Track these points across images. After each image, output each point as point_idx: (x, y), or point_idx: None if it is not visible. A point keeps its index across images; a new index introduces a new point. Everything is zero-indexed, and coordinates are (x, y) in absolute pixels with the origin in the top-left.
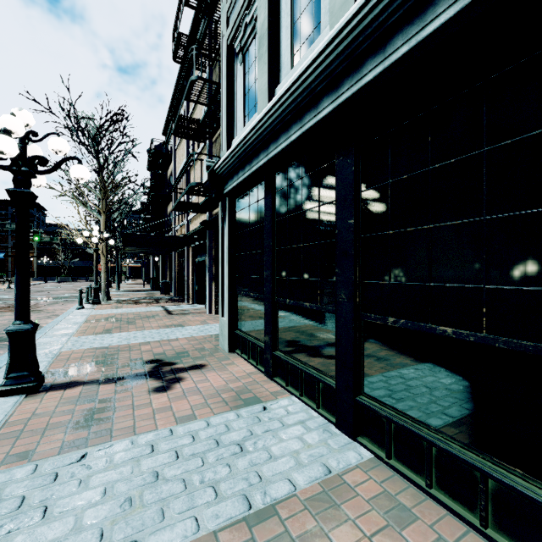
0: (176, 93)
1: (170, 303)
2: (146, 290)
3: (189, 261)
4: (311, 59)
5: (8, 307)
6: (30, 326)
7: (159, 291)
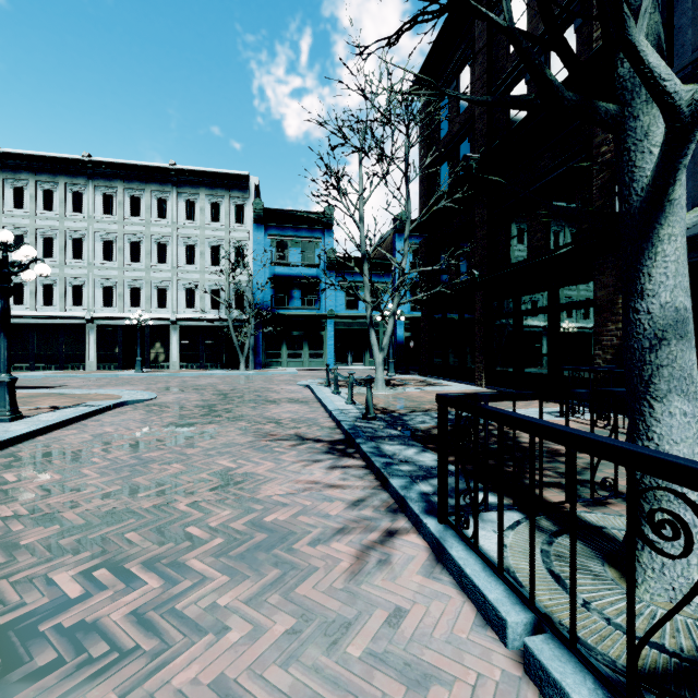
0: None
1: None
2: None
3: None
4: (57, 315)
5: None
6: None
7: None
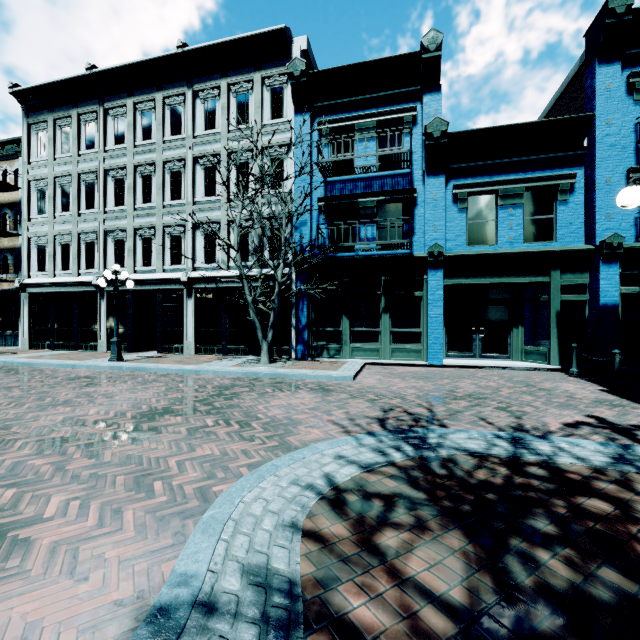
0: None
1: None
2: None
3: None
4: (68, 281)
5: None
6: None
7: None
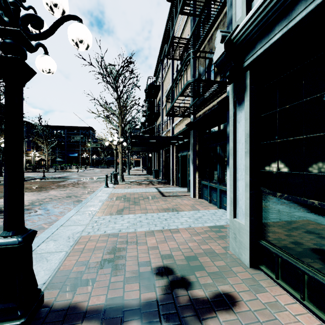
0: (163, 42)
1: (161, 185)
2: (144, 175)
3: (173, 155)
4: None
5: (71, 184)
6: (17, 239)
7: (152, 175)
